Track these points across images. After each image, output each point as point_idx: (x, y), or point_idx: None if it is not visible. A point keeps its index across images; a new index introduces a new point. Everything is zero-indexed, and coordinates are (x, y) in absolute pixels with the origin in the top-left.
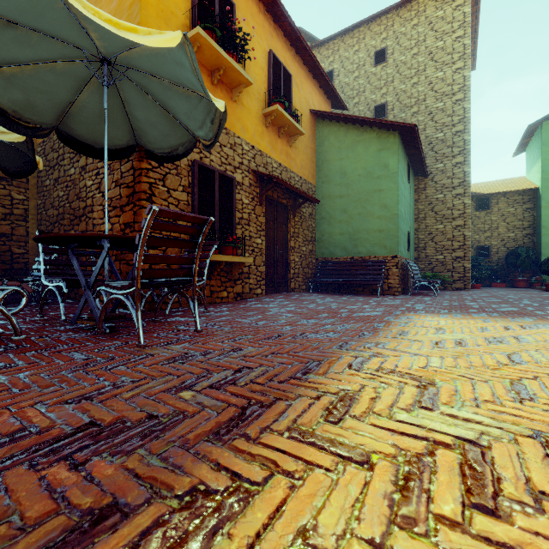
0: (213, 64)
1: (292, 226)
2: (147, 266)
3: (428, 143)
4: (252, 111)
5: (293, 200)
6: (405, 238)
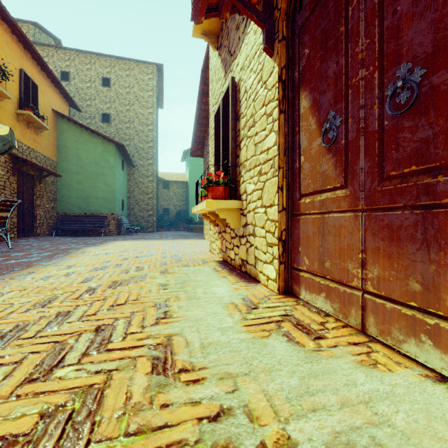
0: None
1: (39, 190)
2: None
3: (135, 148)
4: (7, 110)
5: (39, 172)
6: (120, 203)
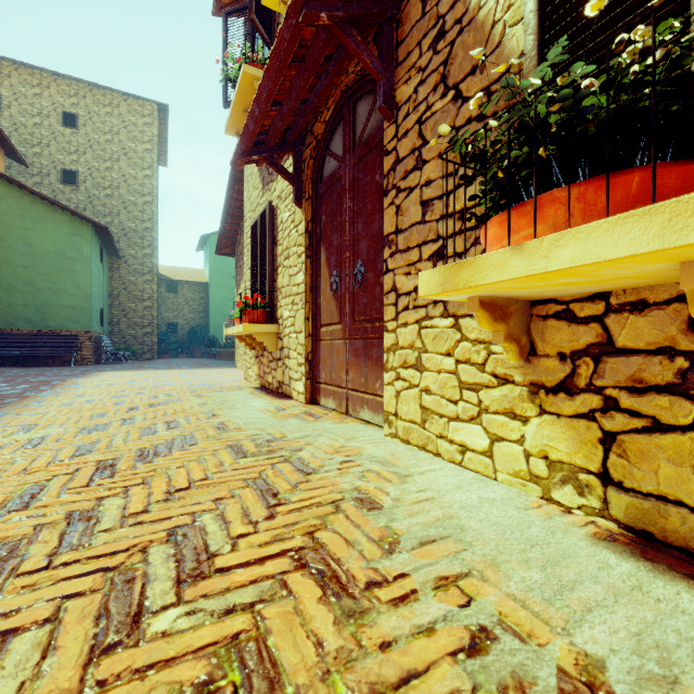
0: None
1: None
2: None
3: (122, 229)
4: None
5: None
6: (99, 314)
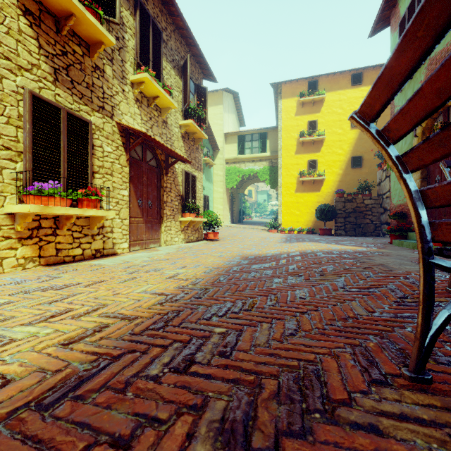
0: None
1: None
2: None
3: None
4: None
5: None
6: None
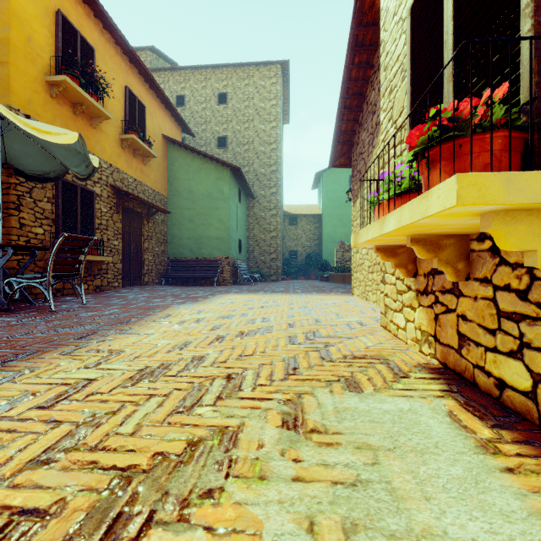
0: (76, 99)
1: (147, 230)
2: (16, 263)
3: (255, 175)
4: (110, 136)
5: (147, 209)
6: (236, 244)
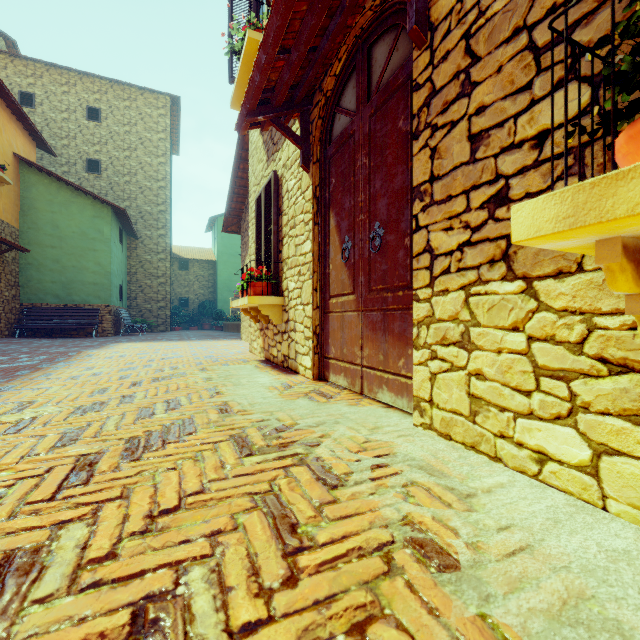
0: None
1: None
2: None
3: (139, 212)
4: None
5: None
6: (118, 290)
